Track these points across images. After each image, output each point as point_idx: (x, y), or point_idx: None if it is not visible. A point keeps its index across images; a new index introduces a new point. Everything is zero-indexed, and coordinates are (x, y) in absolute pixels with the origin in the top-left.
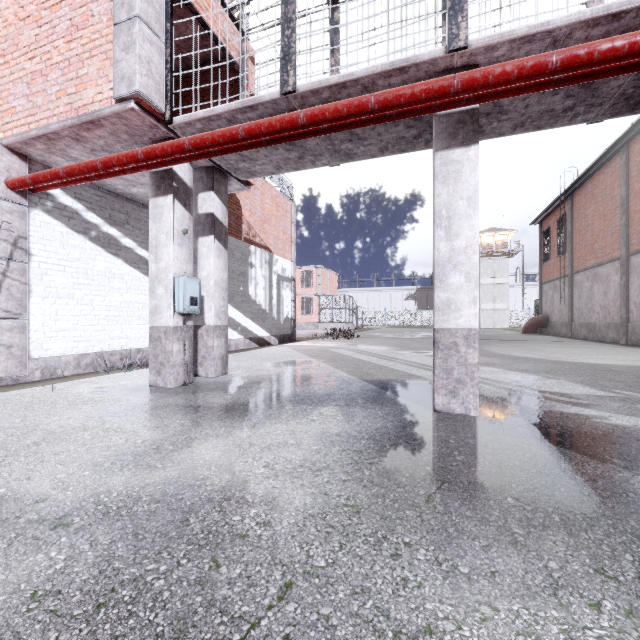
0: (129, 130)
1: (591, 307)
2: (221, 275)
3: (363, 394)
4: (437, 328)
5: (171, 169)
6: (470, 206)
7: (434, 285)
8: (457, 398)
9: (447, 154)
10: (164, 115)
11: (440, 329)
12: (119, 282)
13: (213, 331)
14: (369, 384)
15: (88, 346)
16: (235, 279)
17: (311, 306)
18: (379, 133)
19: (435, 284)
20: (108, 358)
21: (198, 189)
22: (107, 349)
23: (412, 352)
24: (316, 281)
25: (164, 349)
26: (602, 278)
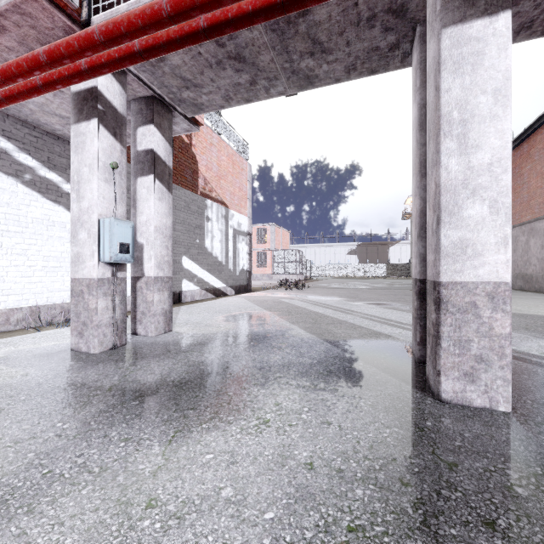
0: (40, 37)
1: (527, 260)
2: (164, 220)
3: (330, 364)
4: (445, 282)
5: (94, 87)
6: (498, 102)
7: (440, 220)
8: (477, 384)
9: (461, 30)
10: (80, 14)
11: (450, 283)
12: (60, 231)
13: (153, 284)
14: (333, 347)
15: (20, 300)
16: (191, 232)
17: (265, 259)
18: (348, 41)
19: (442, 218)
20: (46, 312)
21: (137, 123)
22: (45, 302)
23: (365, 303)
24: (270, 237)
25: (87, 306)
26: (539, 232)
